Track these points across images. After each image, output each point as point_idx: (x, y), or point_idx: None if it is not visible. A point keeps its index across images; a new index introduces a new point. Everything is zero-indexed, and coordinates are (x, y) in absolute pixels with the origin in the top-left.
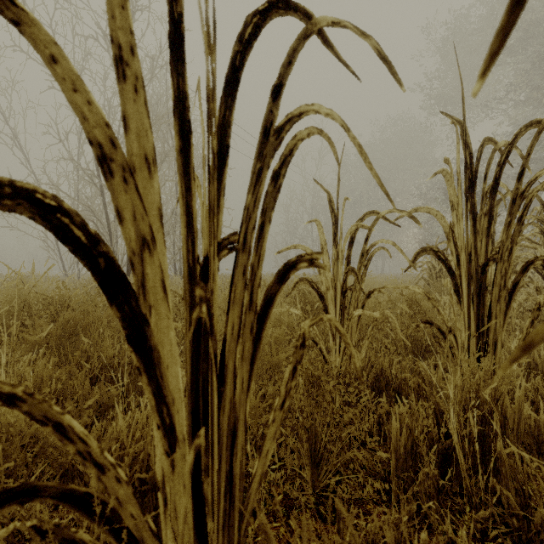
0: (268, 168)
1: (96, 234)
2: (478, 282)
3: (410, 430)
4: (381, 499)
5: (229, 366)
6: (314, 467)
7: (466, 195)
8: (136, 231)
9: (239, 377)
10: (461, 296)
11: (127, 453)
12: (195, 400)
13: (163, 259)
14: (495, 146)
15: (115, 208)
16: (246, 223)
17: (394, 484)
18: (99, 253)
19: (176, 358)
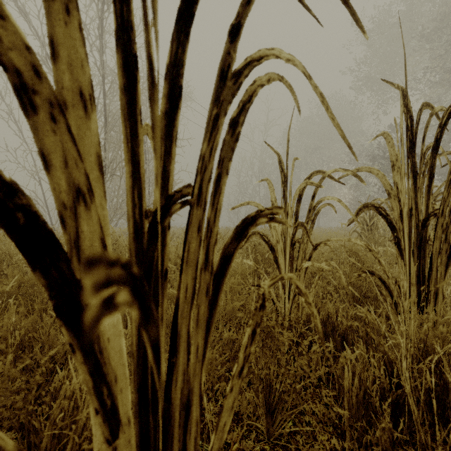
0: (225, 115)
1: (12, 182)
2: (419, 236)
3: (362, 380)
4: (334, 448)
5: (182, 333)
6: (269, 416)
7: (407, 155)
8: (68, 180)
9: (193, 345)
10: (403, 249)
11: (80, 413)
12: (142, 375)
13: (103, 214)
14: (432, 111)
15: (39, 151)
16: (201, 174)
17: (347, 434)
18: (17, 206)
19: (119, 328)
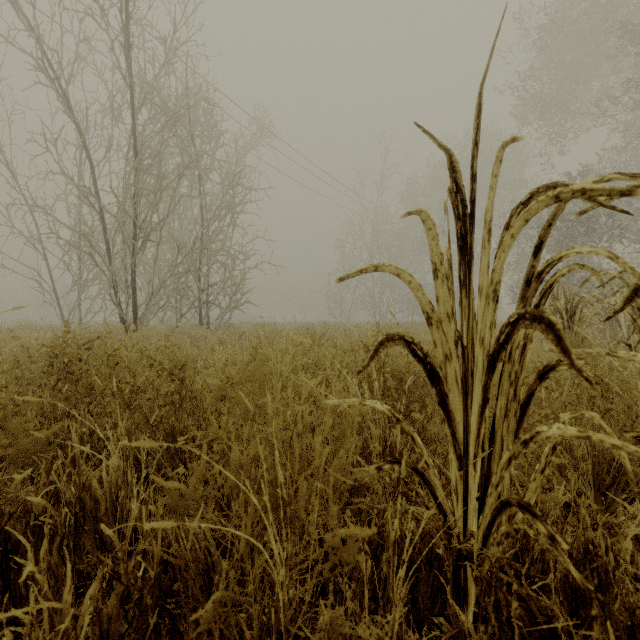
0: None
1: None
2: None
3: None
4: None
5: None
6: None
7: None
8: None
9: None
10: None
11: None
12: None
13: None
14: None
15: None
16: None
17: None
18: None
19: None
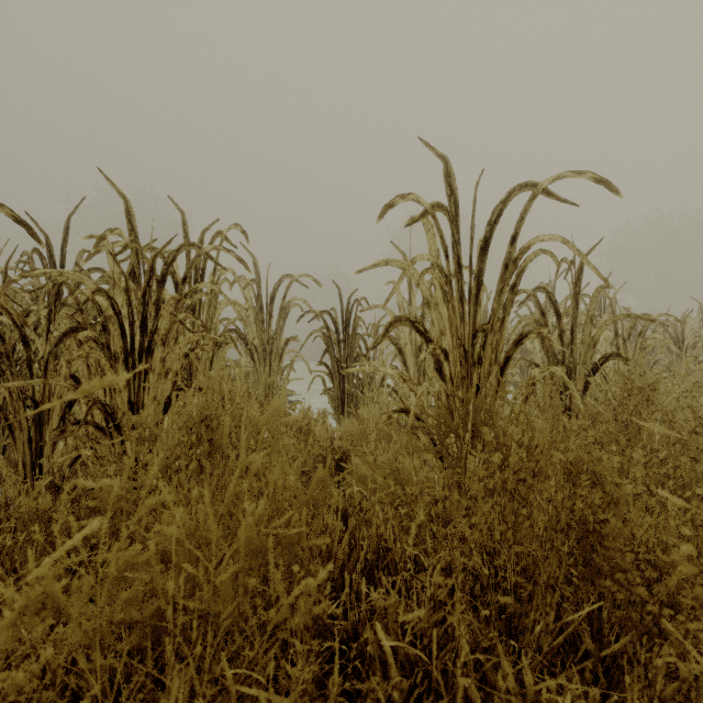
0: None
1: None
2: None
3: None
4: None
5: None
6: None
7: None
8: None
9: None
10: None
11: None
12: None
13: None
14: None
15: None
16: None
17: None
18: None
19: None
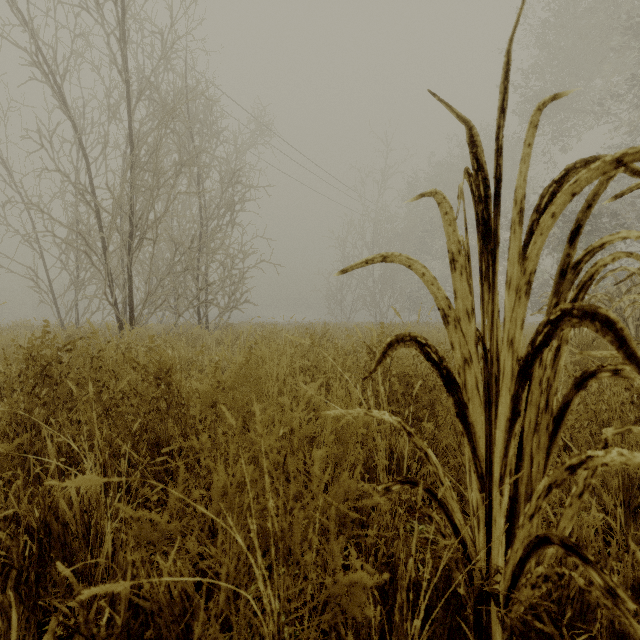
0: None
1: None
2: None
3: None
4: None
5: None
6: None
7: None
8: None
9: None
10: None
11: None
12: None
13: None
14: None
15: None
16: None
17: None
18: None
19: None
